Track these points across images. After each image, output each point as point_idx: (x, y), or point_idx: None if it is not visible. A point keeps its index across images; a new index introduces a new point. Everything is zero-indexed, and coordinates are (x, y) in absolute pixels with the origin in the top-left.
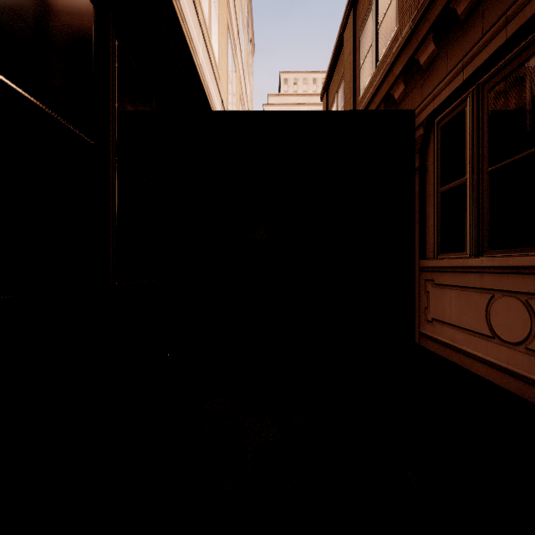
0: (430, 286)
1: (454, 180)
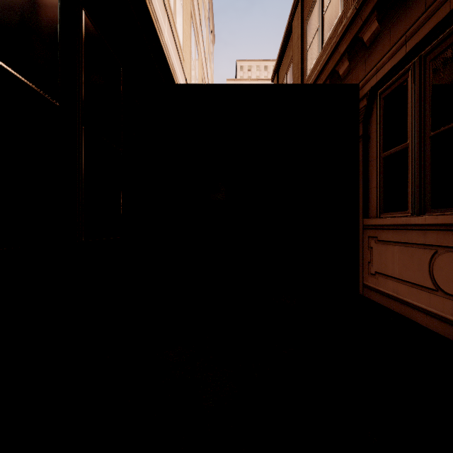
0: (373, 242)
1: (396, 146)
